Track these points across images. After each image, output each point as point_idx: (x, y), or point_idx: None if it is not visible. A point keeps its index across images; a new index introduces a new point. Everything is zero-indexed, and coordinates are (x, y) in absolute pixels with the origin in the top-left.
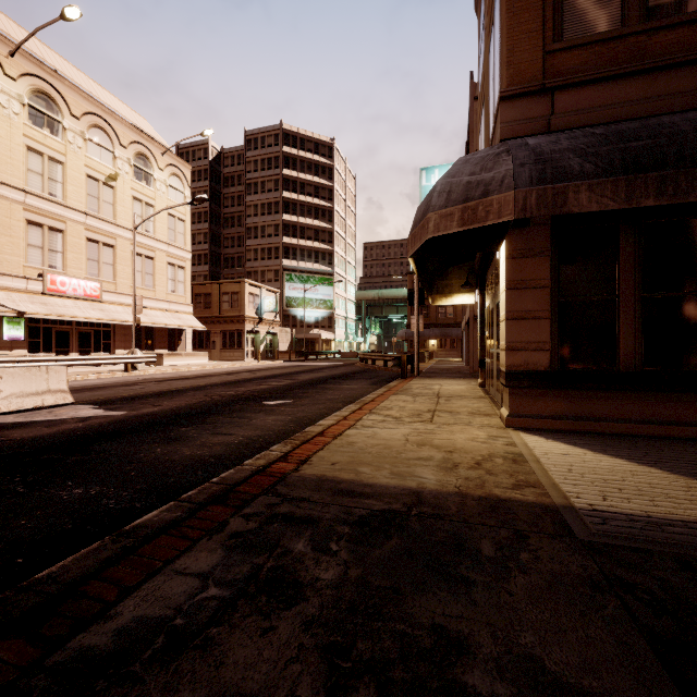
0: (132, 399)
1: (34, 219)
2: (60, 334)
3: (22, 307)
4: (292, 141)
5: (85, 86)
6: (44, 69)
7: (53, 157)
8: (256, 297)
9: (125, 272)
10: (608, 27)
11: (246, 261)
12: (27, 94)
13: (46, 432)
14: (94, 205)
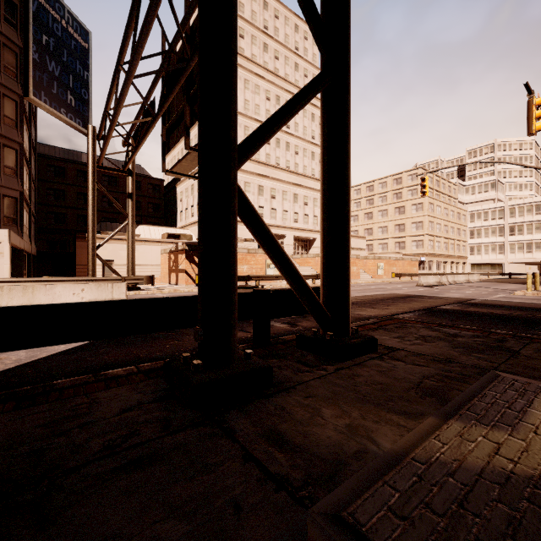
0: None
1: None
2: None
3: None
4: None
5: None
6: None
7: None
8: None
9: None
10: None
11: None
12: None
13: None
14: None
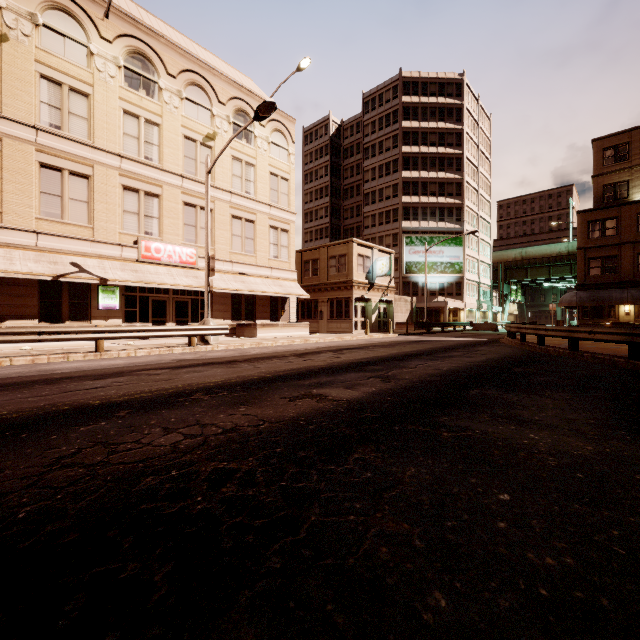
0: None
1: (130, 184)
2: (157, 304)
3: (109, 274)
4: (412, 88)
5: (184, 45)
6: (139, 28)
7: (149, 119)
8: (366, 259)
9: (224, 237)
10: None
11: (364, 229)
12: (123, 56)
13: None
14: (191, 167)
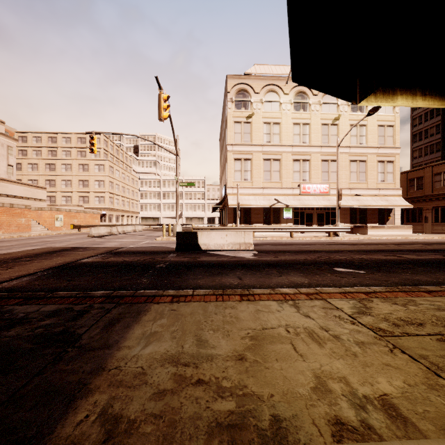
0: (281, 252)
1: (296, 158)
2: (308, 215)
3: (288, 203)
4: None
5: None
6: None
7: (304, 123)
8: None
9: (345, 175)
10: None
11: None
12: (293, 97)
13: (209, 259)
14: (325, 140)
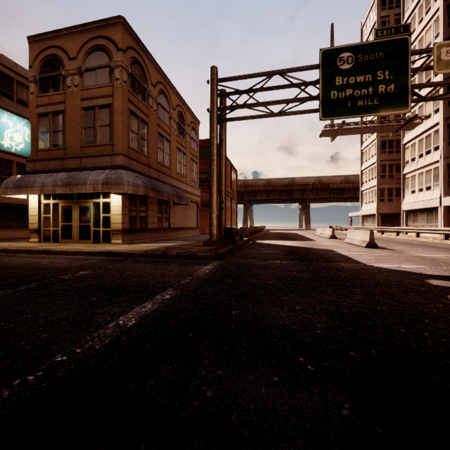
0: None
1: None
2: None
3: None
4: None
5: None
6: None
7: None
8: None
9: None
10: (136, 148)
11: None
12: None
13: None
14: None
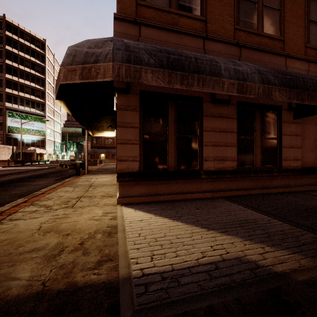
0: None
1: None
2: None
3: None
4: (13, 30)
5: None
6: None
7: None
8: None
9: None
10: (164, 5)
11: None
12: None
13: None
14: None
